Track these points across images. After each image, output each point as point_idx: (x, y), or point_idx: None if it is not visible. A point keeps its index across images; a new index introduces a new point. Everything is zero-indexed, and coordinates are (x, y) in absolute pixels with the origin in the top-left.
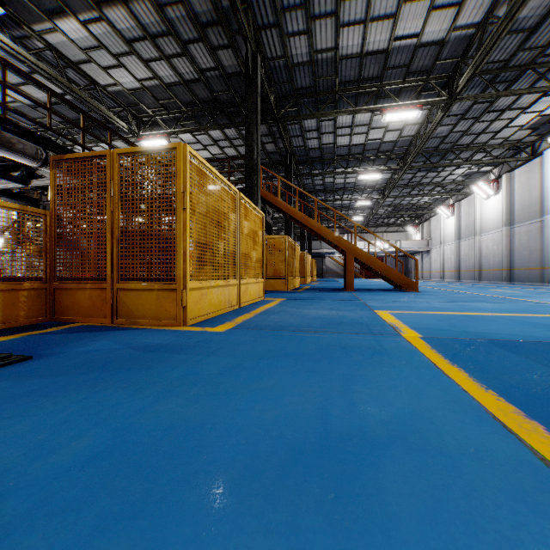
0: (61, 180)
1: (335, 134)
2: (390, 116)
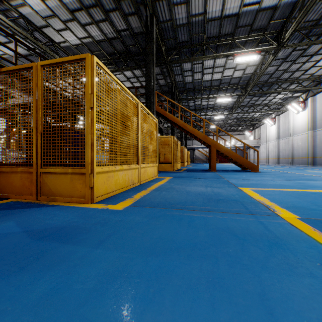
0: (0, 88)
1: (202, 73)
2: (239, 59)
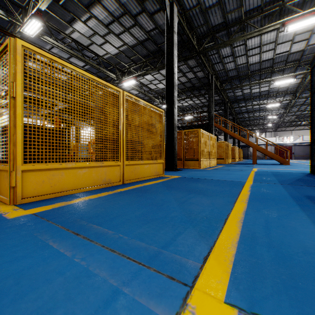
0: None
1: (250, 89)
2: (278, 83)
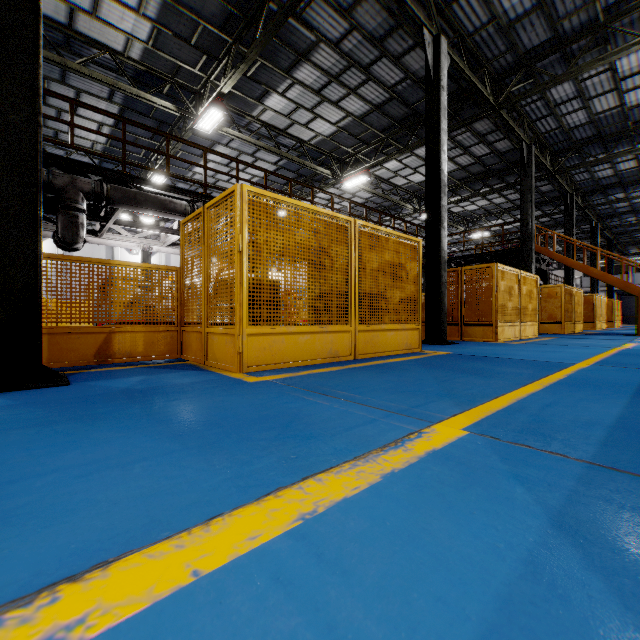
0: None
1: (636, 159)
2: None
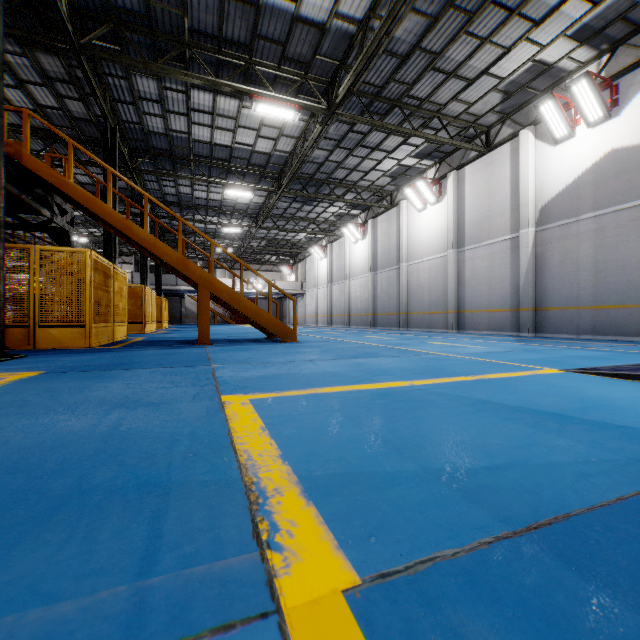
0: None
1: (189, 119)
2: (262, 107)
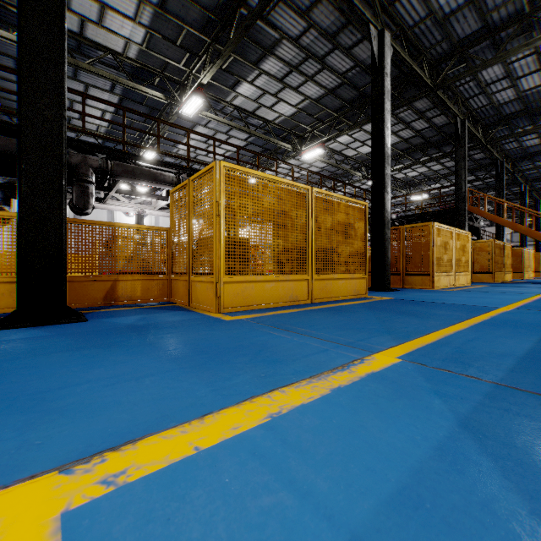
0: None
1: None
2: None
